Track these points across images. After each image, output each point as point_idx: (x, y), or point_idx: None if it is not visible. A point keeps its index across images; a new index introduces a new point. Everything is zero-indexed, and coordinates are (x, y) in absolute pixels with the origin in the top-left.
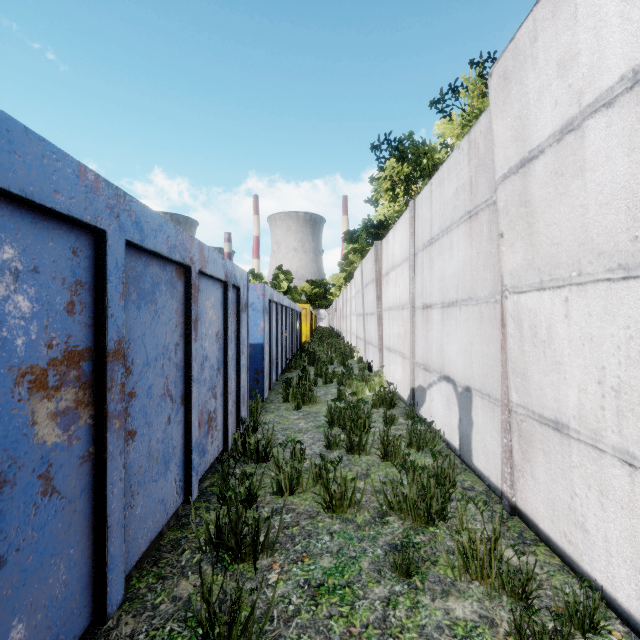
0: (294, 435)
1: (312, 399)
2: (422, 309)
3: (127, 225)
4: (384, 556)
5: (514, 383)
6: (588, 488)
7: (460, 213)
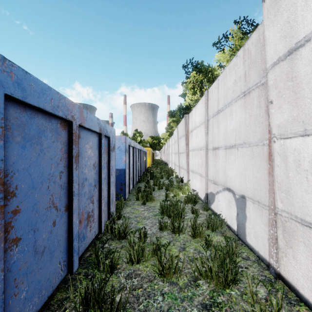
0: (141, 221)
1: (152, 199)
2: (212, 150)
3: (7, 83)
4: None
5: (280, 196)
6: None
7: (237, 94)
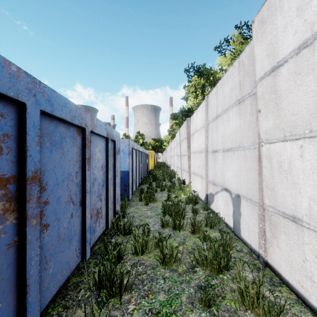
0: (144, 219)
1: (154, 199)
2: (212, 152)
3: (41, 101)
4: (194, 293)
5: (267, 194)
6: (315, 257)
7: (233, 101)
